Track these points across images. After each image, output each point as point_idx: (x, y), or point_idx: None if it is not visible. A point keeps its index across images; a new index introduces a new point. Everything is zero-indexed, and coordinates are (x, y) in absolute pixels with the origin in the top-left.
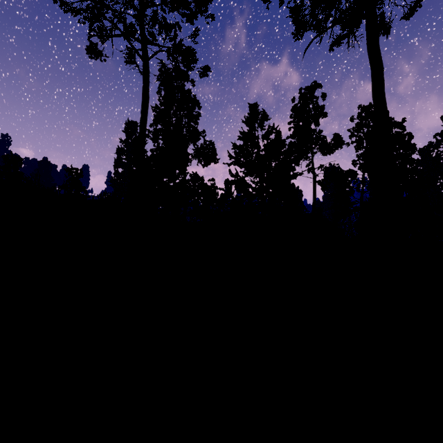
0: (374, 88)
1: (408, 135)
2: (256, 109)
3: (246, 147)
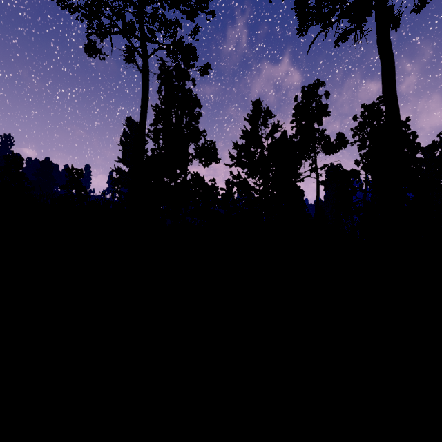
0: (385, 83)
1: (412, 134)
2: (259, 105)
3: (248, 146)
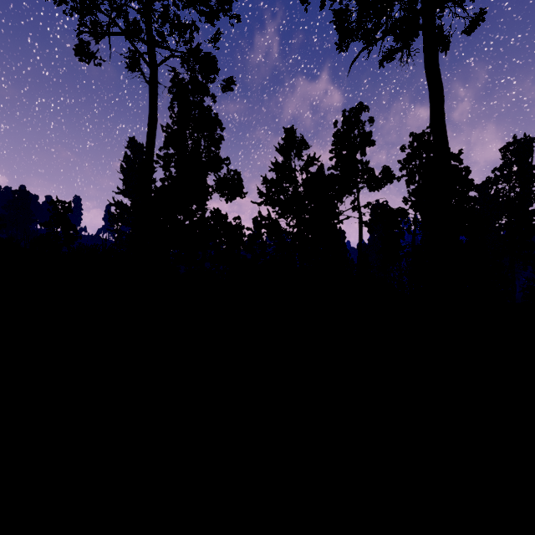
0: (433, 114)
1: (465, 169)
2: (293, 134)
3: (280, 181)
